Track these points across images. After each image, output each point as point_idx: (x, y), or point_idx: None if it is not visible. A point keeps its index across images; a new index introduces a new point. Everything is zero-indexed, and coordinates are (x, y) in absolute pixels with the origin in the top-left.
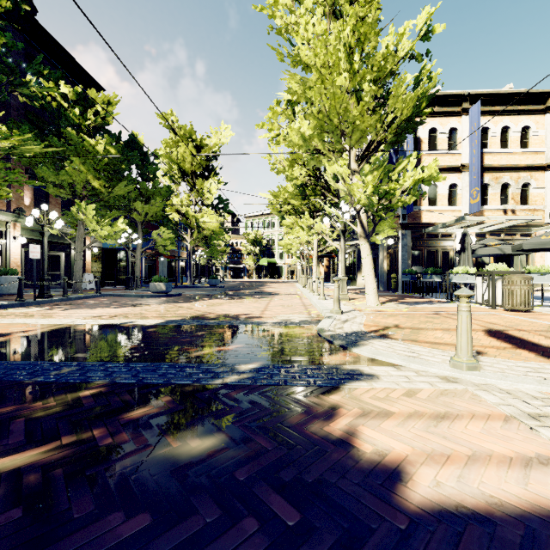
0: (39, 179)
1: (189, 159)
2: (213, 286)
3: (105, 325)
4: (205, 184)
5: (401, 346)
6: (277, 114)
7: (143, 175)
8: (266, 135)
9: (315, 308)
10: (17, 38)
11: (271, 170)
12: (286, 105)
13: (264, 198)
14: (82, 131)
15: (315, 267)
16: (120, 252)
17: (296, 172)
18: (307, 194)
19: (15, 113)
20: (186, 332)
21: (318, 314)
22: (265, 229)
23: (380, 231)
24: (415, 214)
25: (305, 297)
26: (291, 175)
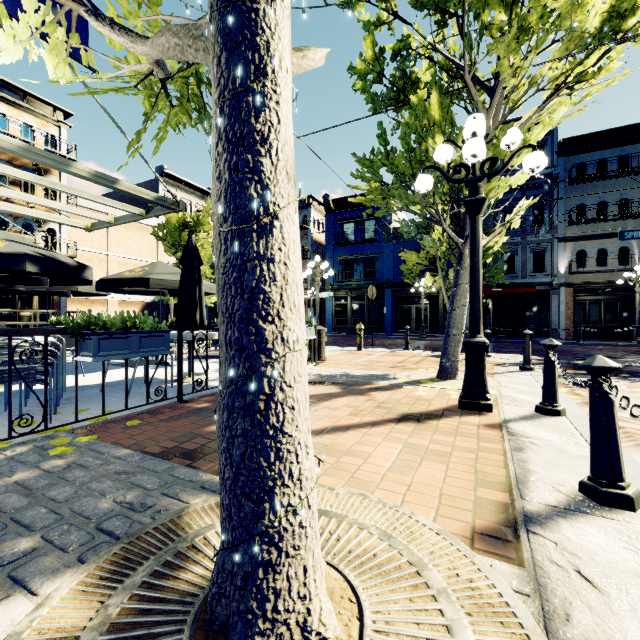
0: None
1: None
2: None
3: None
4: None
5: (499, 360)
6: None
7: None
8: None
9: None
10: None
11: None
12: None
13: None
14: None
15: None
16: None
17: None
18: None
19: None
20: None
21: None
22: None
23: (208, 121)
24: None
25: None
26: None
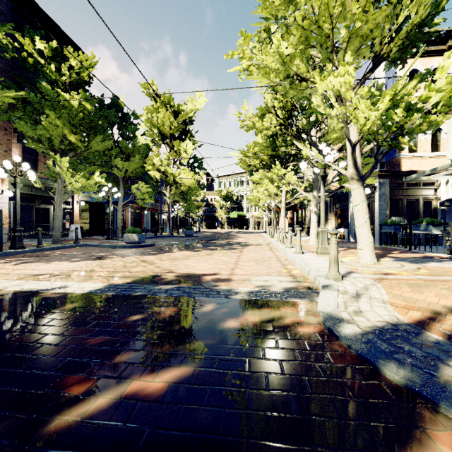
0: (26, 137)
1: (168, 123)
2: (188, 236)
3: (21, 293)
4: (182, 145)
5: None
6: (249, 39)
7: (124, 135)
8: (237, 67)
9: (295, 265)
10: (5, 6)
11: (241, 128)
12: (258, 40)
13: (234, 149)
14: (59, 87)
15: (283, 218)
16: (107, 205)
17: (266, 122)
18: (277, 145)
19: (2, 75)
20: (114, 313)
21: (303, 276)
22: (235, 187)
23: None
24: (394, 161)
25: (276, 249)
26: (261, 126)
